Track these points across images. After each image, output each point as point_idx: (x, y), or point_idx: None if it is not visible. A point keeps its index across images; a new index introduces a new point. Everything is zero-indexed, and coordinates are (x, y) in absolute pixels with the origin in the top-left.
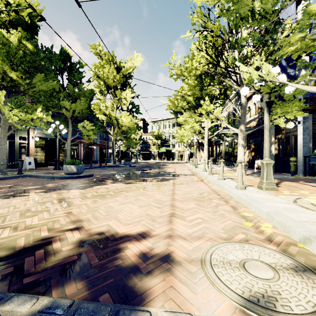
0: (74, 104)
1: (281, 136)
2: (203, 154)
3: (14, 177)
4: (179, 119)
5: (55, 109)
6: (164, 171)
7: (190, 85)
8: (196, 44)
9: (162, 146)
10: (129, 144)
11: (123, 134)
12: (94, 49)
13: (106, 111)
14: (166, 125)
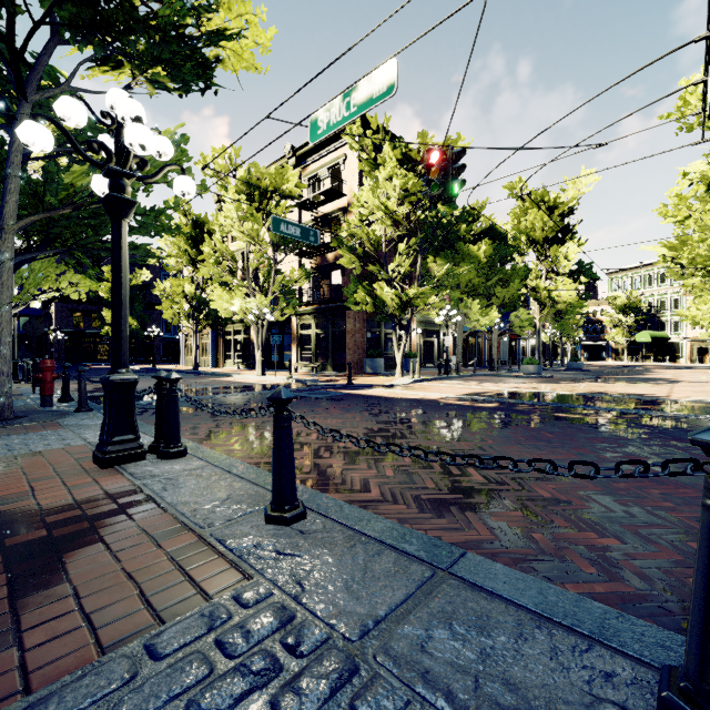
0: (506, 290)
1: None
2: None
3: (476, 375)
4: (689, 281)
5: (479, 297)
6: (653, 377)
7: (704, 256)
8: None
9: (640, 329)
10: (561, 331)
11: (556, 314)
12: (511, 190)
13: (531, 282)
14: (652, 277)
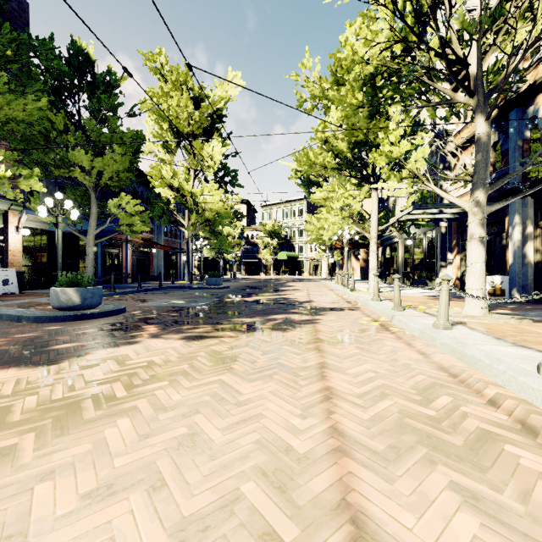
0: (99, 160)
1: None
2: (356, 264)
3: None
4: (314, 196)
5: (61, 170)
6: (286, 298)
7: (348, 105)
8: (356, 25)
9: (281, 250)
10: (219, 246)
11: (207, 225)
12: (150, 60)
13: (174, 181)
14: (288, 211)
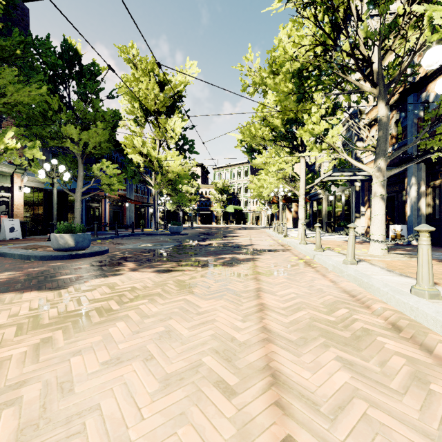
0: (85, 133)
1: (441, 182)
2: (289, 216)
3: None
4: (256, 161)
5: (55, 141)
6: (233, 242)
7: (281, 92)
8: (288, 28)
9: (229, 204)
10: (179, 201)
11: (169, 184)
12: (124, 52)
13: (144, 148)
14: (235, 173)
